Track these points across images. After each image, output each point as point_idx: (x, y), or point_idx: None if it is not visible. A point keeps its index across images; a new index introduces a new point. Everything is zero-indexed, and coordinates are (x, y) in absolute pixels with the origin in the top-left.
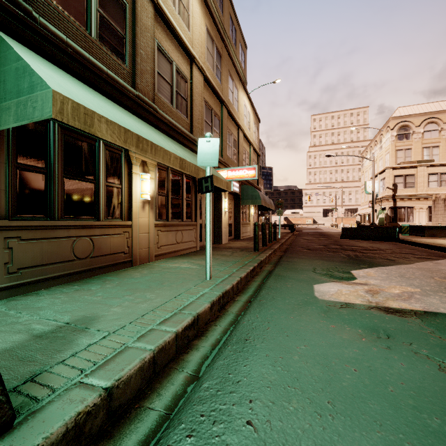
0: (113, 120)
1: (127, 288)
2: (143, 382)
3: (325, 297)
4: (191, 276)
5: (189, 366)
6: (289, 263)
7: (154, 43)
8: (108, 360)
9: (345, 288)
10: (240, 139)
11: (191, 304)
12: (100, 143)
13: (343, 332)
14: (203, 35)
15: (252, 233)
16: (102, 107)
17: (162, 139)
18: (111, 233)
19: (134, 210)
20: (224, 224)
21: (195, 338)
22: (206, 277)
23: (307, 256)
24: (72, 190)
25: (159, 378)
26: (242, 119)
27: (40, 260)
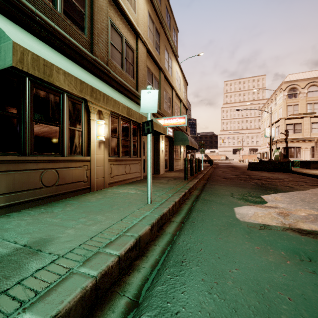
0: (70, 72)
1: (83, 211)
2: (85, 310)
3: (245, 219)
4: (136, 200)
5: (130, 290)
6: (212, 189)
7: (108, 20)
8: (50, 289)
9: (260, 210)
10: (173, 96)
11: (134, 226)
12: (64, 95)
13: (268, 254)
14: (145, 18)
15: (182, 166)
16: (62, 63)
17: (113, 92)
18: (73, 166)
19: (92, 148)
20: (162, 159)
21: (137, 258)
22: (147, 201)
23: (225, 183)
24: (41, 132)
25: (101, 304)
26: (175, 82)
27: (13, 188)
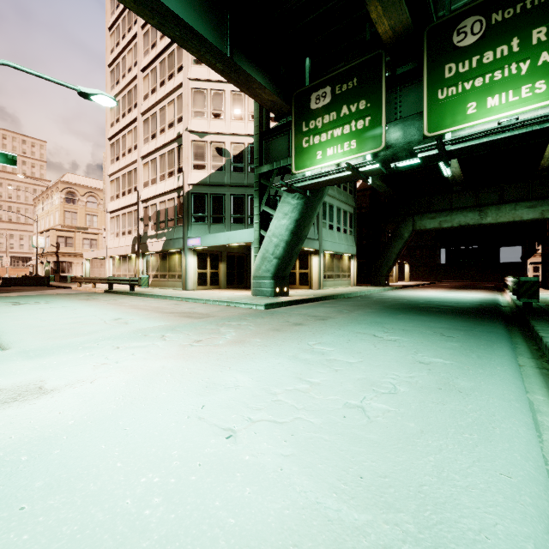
0: None
1: None
2: None
3: None
4: None
5: None
6: None
7: None
8: None
9: None
10: None
11: None
12: None
13: None
14: None
15: None
16: None
17: None
18: None
19: None
20: None
21: None
22: None
23: None
24: None
25: None
26: None
27: None
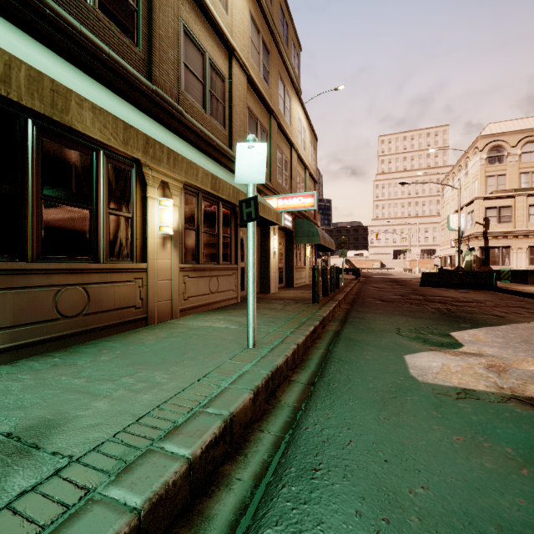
0: (105, 108)
1: (130, 363)
2: None
3: (427, 379)
4: (227, 341)
5: (210, 533)
6: (361, 320)
7: (179, 23)
8: None
9: (453, 361)
10: (293, 160)
11: (222, 393)
12: (99, 153)
13: (482, 452)
14: (245, 23)
15: (308, 279)
16: (92, 92)
17: (187, 149)
18: (115, 280)
19: (151, 248)
20: (273, 267)
21: (226, 458)
22: (248, 343)
23: (383, 310)
24: (56, 218)
25: None
26: (296, 136)
27: (1, 320)
